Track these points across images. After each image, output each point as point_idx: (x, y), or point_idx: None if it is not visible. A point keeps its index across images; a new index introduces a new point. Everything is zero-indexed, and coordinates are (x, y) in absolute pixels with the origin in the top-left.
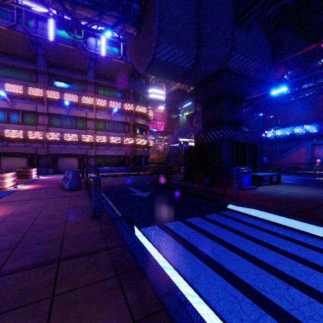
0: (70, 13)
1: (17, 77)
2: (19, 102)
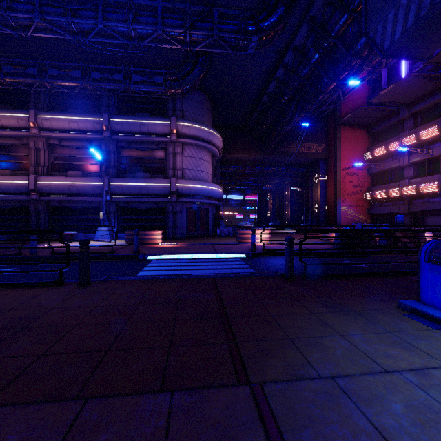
0: (339, 79)
1: (440, 115)
2: (440, 145)
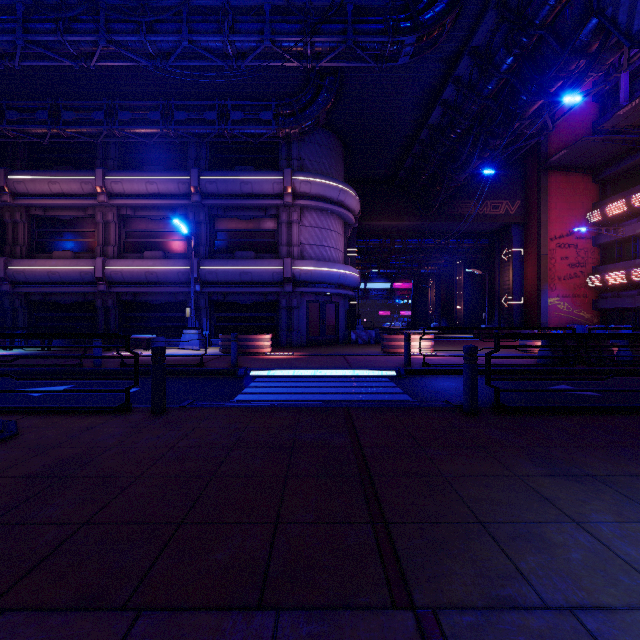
0: (548, 94)
1: None
2: None
